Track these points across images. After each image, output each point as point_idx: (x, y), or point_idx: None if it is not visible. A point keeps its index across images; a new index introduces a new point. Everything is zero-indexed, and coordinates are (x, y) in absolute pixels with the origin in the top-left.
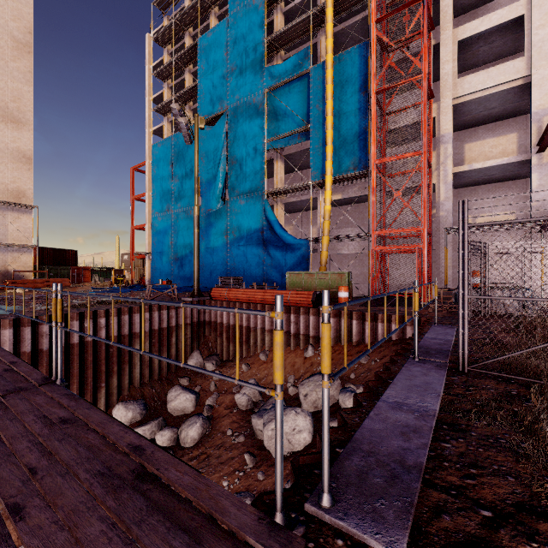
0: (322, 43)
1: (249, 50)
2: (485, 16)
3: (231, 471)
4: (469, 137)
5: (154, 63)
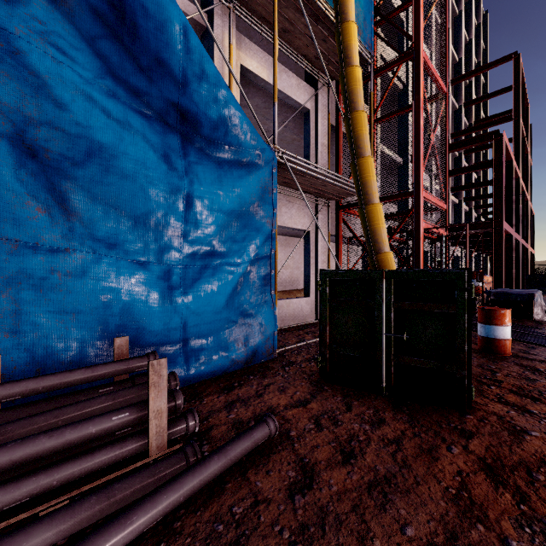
0: None
1: None
2: None
3: None
4: None
5: None
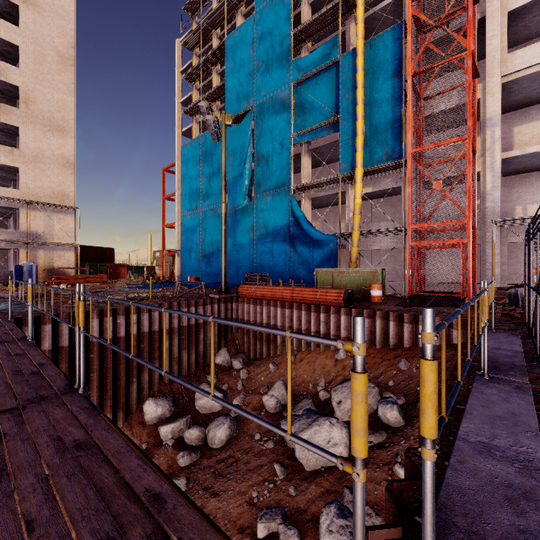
0: (351, 30)
1: (275, 44)
2: None
3: (260, 481)
4: (519, 119)
5: (183, 67)
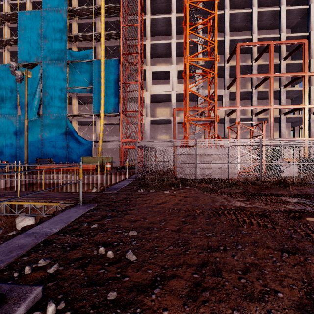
0: (98, 48)
1: (57, 35)
2: (159, 66)
3: None
4: (157, 105)
5: None
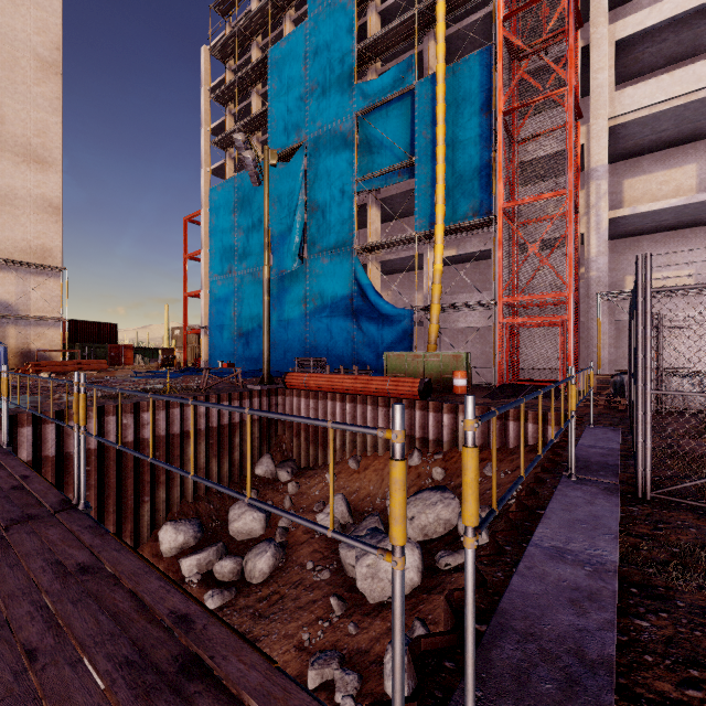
0: (430, 50)
1: (334, 62)
2: (653, 6)
3: (313, 619)
4: (630, 170)
5: (212, 84)
